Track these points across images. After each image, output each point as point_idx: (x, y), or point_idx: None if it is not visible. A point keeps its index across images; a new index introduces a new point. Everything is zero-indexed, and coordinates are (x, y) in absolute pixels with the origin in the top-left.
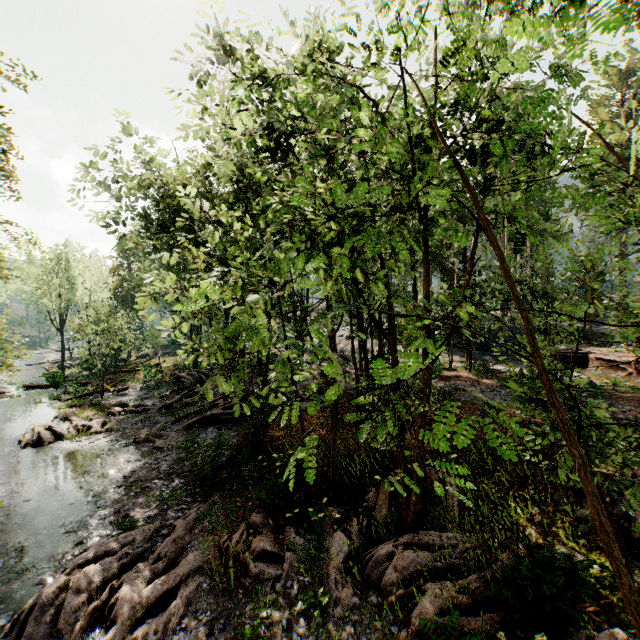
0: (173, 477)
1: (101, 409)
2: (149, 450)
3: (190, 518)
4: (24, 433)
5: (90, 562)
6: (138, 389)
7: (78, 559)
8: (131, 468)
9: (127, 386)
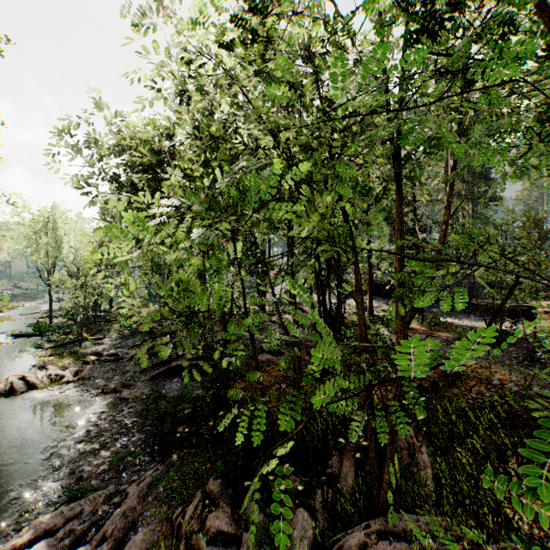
0: (134, 432)
1: (77, 358)
2: (115, 401)
3: (144, 483)
4: (1, 382)
5: (26, 544)
6: (114, 338)
7: (12, 541)
8: (95, 421)
9: (104, 335)
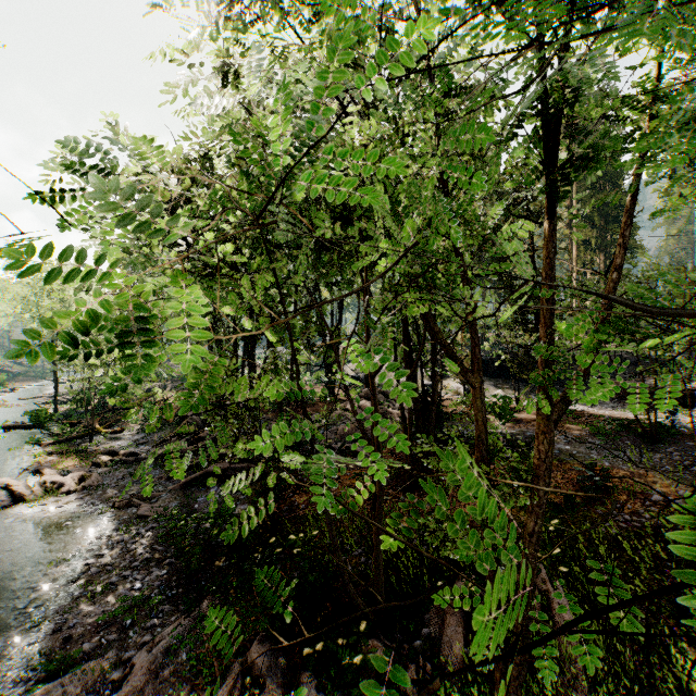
0: (152, 566)
1: (85, 458)
2: (130, 520)
3: (159, 648)
4: None
5: None
6: (135, 431)
7: None
8: (99, 549)
9: (122, 428)
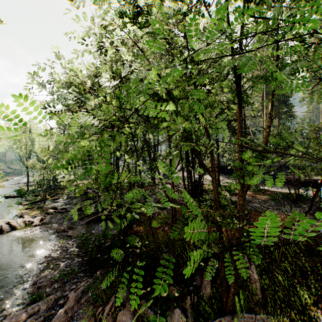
0: (74, 257)
1: (42, 210)
2: (64, 237)
3: (79, 291)
4: None
5: None
6: (65, 198)
7: None
8: (50, 250)
9: (58, 197)
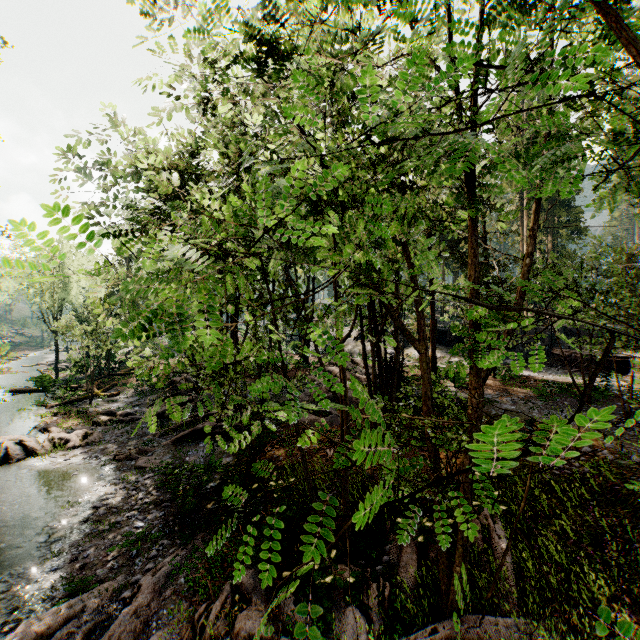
0: (151, 508)
1: (87, 418)
2: (129, 470)
3: (161, 573)
4: None
5: None
6: (130, 395)
7: None
8: (104, 495)
9: (118, 391)
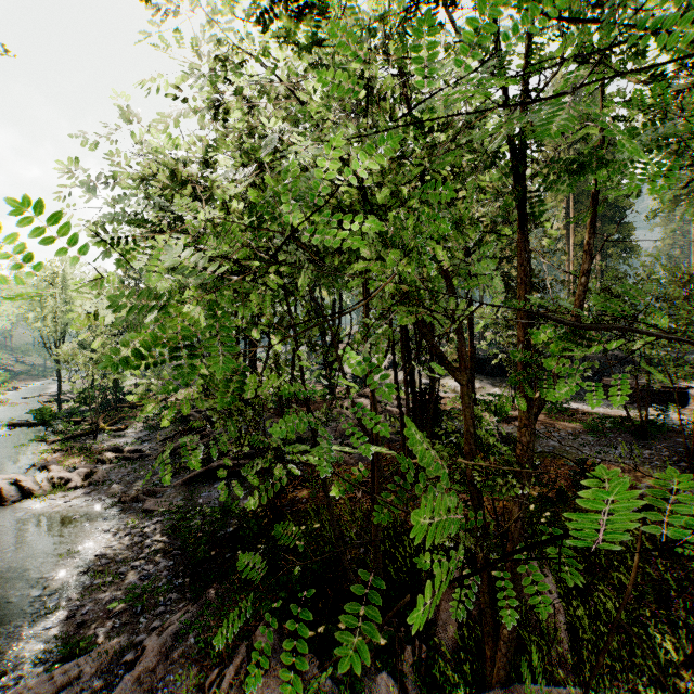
0: (159, 557)
1: (90, 455)
2: (136, 514)
3: (169, 632)
4: None
5: None
6: (139, 429)
7: None
8: (107, 542)
9: (125, 425)
